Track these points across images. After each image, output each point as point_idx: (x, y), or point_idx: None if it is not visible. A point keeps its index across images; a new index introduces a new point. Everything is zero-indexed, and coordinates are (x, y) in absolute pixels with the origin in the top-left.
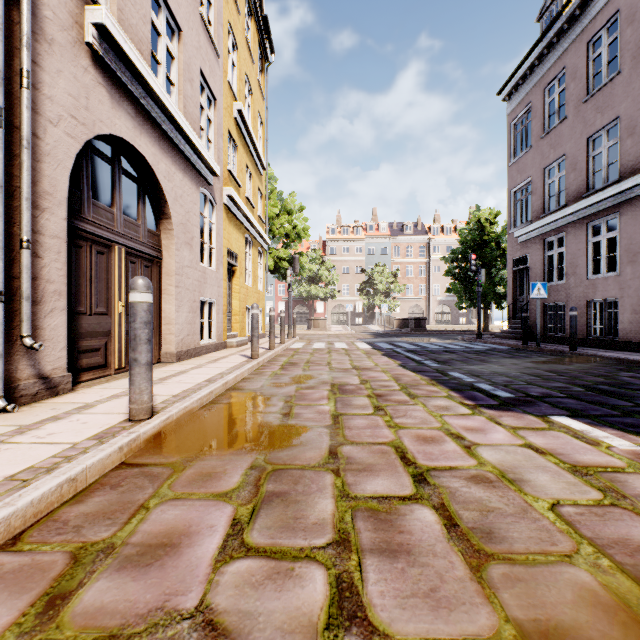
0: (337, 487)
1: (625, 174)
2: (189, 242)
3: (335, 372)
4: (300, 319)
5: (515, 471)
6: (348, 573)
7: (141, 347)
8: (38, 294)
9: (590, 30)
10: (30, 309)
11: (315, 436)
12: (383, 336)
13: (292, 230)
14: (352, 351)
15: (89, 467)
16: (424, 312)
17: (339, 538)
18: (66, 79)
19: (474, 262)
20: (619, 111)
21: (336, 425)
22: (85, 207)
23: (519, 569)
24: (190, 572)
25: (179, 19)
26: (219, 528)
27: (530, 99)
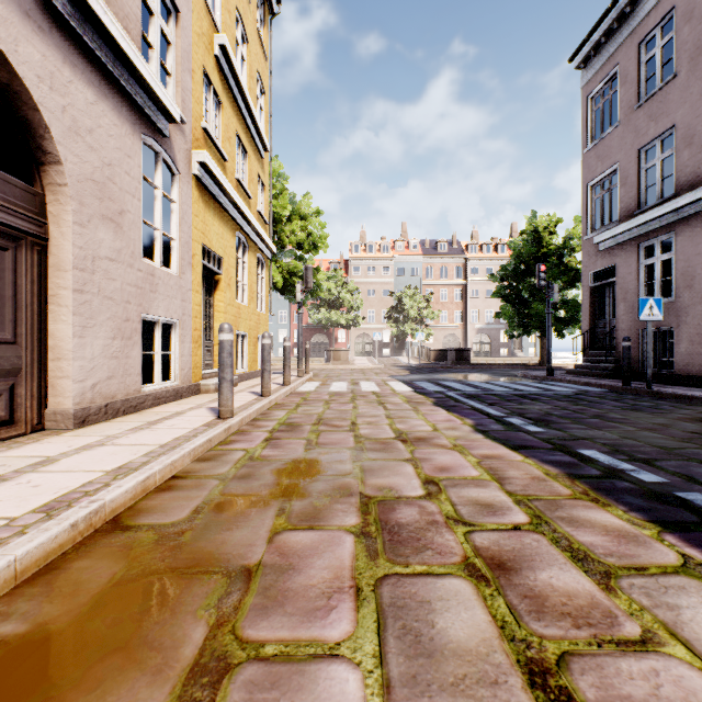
0: None
1: None
2: (113, 217)
3: (366, 451)
4: (319, 350)
5: None
6: None
7: None
8: None
9: None
10: None
11: None
12: (420, 371)
13: (306, 239)
14: (387, 397)
15: None
16: (460, 342)
17: None
18: None
19: (543, 275)
20: None
21: None
22: None
23: None
24: None
25: None
26: None
27: (617, 61)
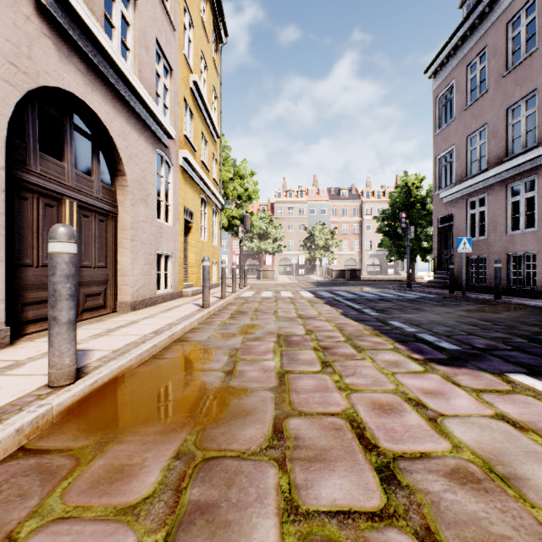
0: (282, 493)
1: None
2: (145, 199)
3: (281, 321)
4: (251, 270)
5: (502, 460)
6: None
7: (61, 304)
8: None
9: (510, 12)
10: None
11: (258, 403)
12: (323, 285)
13: (244, 192)
14: (297, 299)
15: None
16: (357, 264)
17: None
18: (3, 24)
19: (404, 220)
20: (537, 83)
21: (282, 387)
22: (31, 159)
23: None
24: None
25: None
26: None
27: (454, 76)
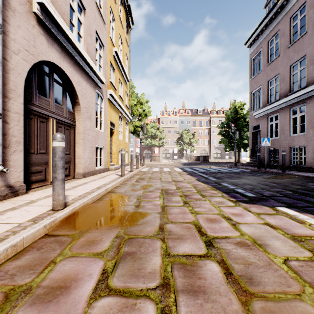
0: (163, 249)
1: (309, 83)
2: (89, 117)
3: (163, 183)
4: (147, 156)
5: (261, 239)
6: (168, 307)
7: (58, 171)
8: (7, 143)
9: (291, 11)
10: (2, 150)
11: (152, 218)
12: (188, 165)
13: (142, 112)
14: (172, 172)
15: (25, 238)
16: (208, 153)
17: (163, 282)
18: (22, 30)
19: (233, 128)
20: (306, 52)
21: (163, 212)
22: (34, 98)
23: (271, 304)
24: (73, 306)
25: (84, 4)
26: (94, 276)
27: (261, 47)
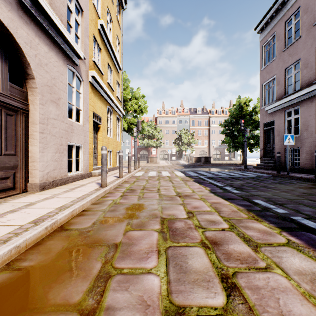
0: None
1: None
2: (55, 101)
3: (163, 200)
4: (143, 157)
5: None
6: None
7: None
8: None
9: None
10: None
11: None
12: (189, 167)
13: (138, 108)
14: (173, 178)
15: None
16: (207, 154)
17: None
18: None
19: (243, 124)
20: None
21: None
22: None
23: None
24: None
25: None
26: None
27: (275, 30)
